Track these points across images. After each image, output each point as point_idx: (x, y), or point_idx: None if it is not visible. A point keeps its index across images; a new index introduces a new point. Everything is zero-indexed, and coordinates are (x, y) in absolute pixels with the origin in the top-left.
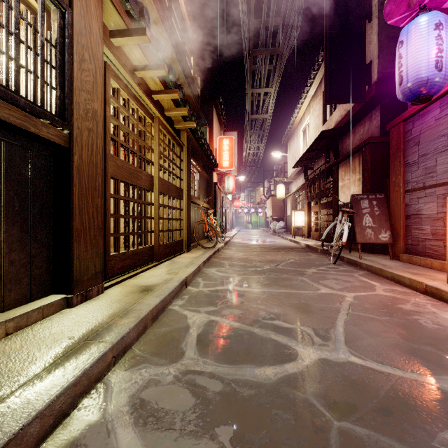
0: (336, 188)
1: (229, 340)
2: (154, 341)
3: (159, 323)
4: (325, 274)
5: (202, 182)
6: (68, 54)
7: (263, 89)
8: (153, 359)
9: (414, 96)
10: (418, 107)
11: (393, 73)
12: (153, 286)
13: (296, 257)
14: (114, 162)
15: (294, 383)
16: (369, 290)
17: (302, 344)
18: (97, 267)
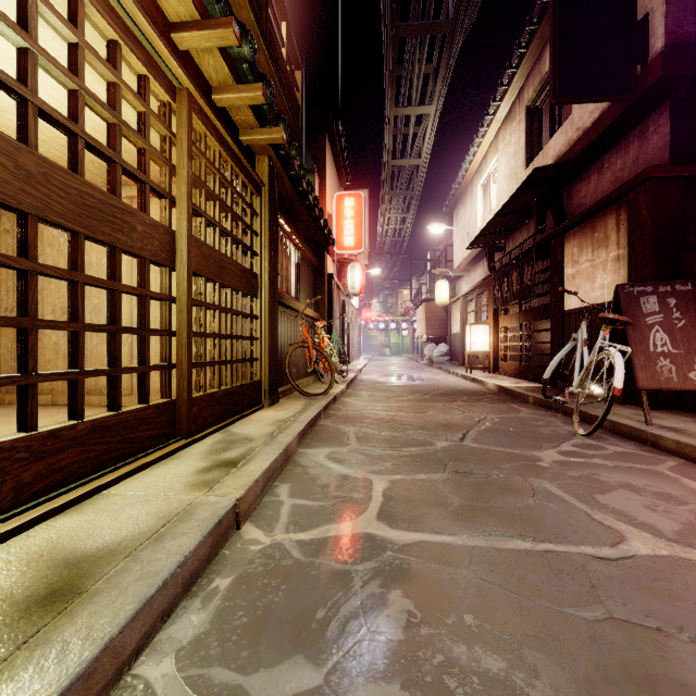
0: (559, 280)
1: None
2: None
3: None
4: (590, 470)
5: (305, 270)
6: None
7: (415, 108)
8: None
9: None
10: None
11: None
12: (104, 561)
13: (493, 416)
14: (2, 154)
15: None
16: None
17: None
18: None
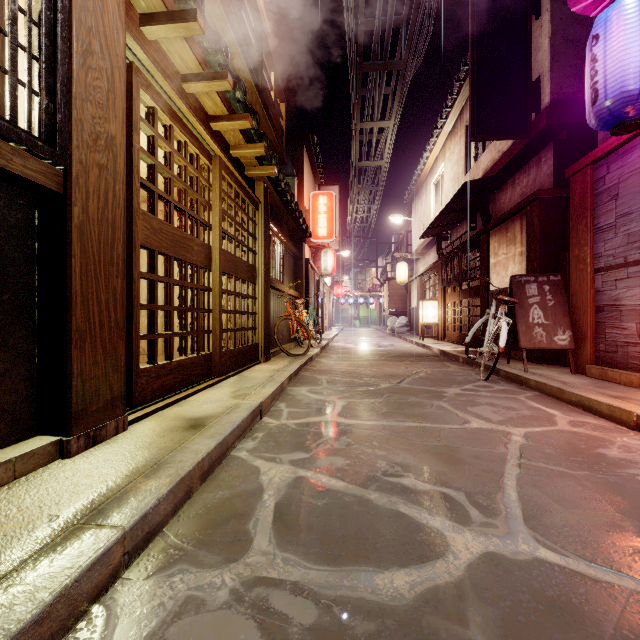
0: (485, 267)
1: (328, 515)
2: (202, 518)
3: (213, 483)
4: (474, 397)
5: (288, 258)
6: (61, 39)
7: (377, 122)
8: (197, 554)
9: (615, 121)
10: (617, 141)
11: (572, 94)
12: (207, 419)
13: (427, 370)
14: (147, 223)
15: (446, 606)
16: (547, 423)
17: (453, 524)
18: (115, 389)
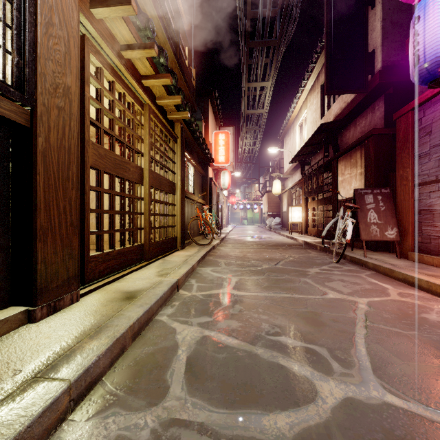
0: (335, 183)
1: (226, 367)
2: (131, 369)
3: (141, 341)
4: (329, 275)
5: (197, 177)
6: (29, 13)
7: (259, 83)
8: (127, 399)
9: (431, 78)
10: (431, 93)
11: (397, 62)
12: (139, 292)
13: (295, 255)
14: (95, 150)
15: None
16: (383, 294)
17: (319, 374)
18: (71, 271)
